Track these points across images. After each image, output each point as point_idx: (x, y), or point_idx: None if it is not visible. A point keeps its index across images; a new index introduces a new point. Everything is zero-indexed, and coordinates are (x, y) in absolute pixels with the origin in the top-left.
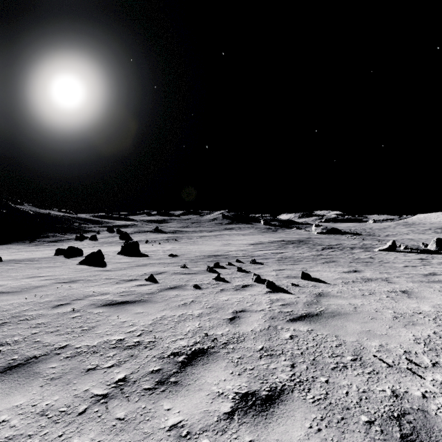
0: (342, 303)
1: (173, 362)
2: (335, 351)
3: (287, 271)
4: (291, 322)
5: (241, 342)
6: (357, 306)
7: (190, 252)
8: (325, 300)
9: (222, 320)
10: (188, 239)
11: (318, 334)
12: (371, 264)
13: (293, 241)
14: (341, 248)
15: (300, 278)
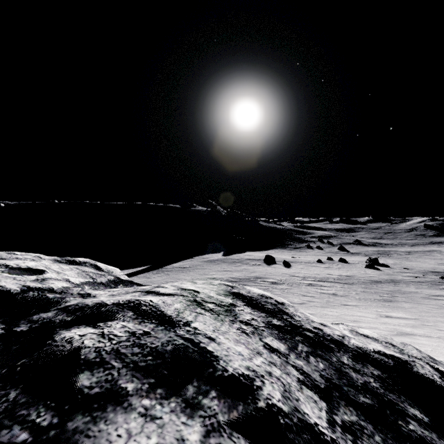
0: None
1: None
2: None
3: None
4: None
5: None
6: None
7: (414, 267)
8: None
9: None
10: (398, 255)
11: None
12: None
13: None
14: None
15: None
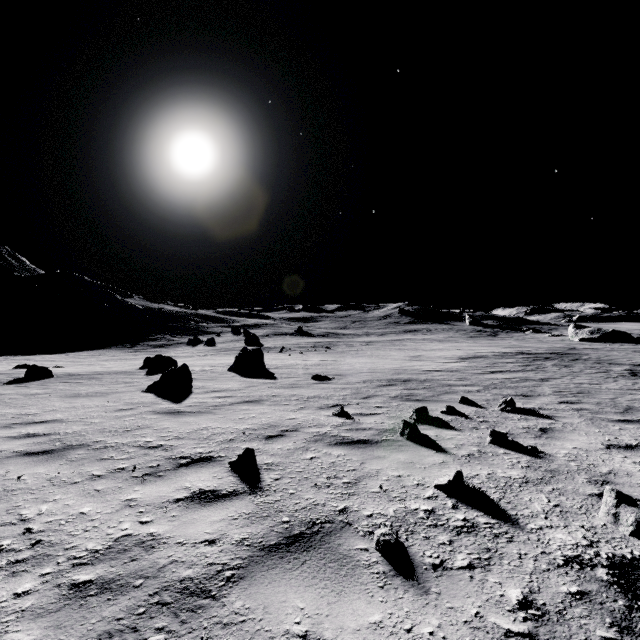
0: None
1: None
2: None
3: None
4: None
5: None
6: None
7: (352, 371)
8: None
9: None
10: (347, 347)
11: None
12: None
13: (543, 354)
14: None
15: None
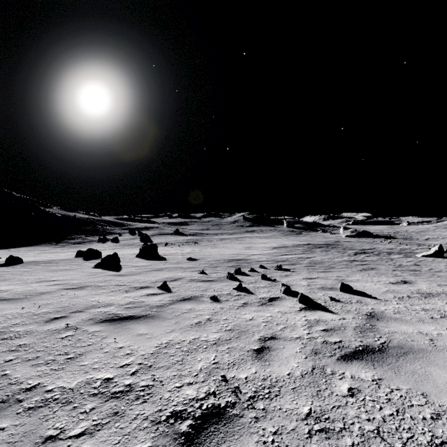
0: (408, 331)
1: (171, 434)
2: (436, 431)
3: (320, 280)
4: (344, 362)
5: (275, 398)
6: (433, 337)
7: (210, 255)
8: (382, 324)
9: (246, 352)
10: (208, 242)
11: (392, 389)
12: (420, 272)
13: (320, 244)
14: (376, 253)
15: (338, 290)
